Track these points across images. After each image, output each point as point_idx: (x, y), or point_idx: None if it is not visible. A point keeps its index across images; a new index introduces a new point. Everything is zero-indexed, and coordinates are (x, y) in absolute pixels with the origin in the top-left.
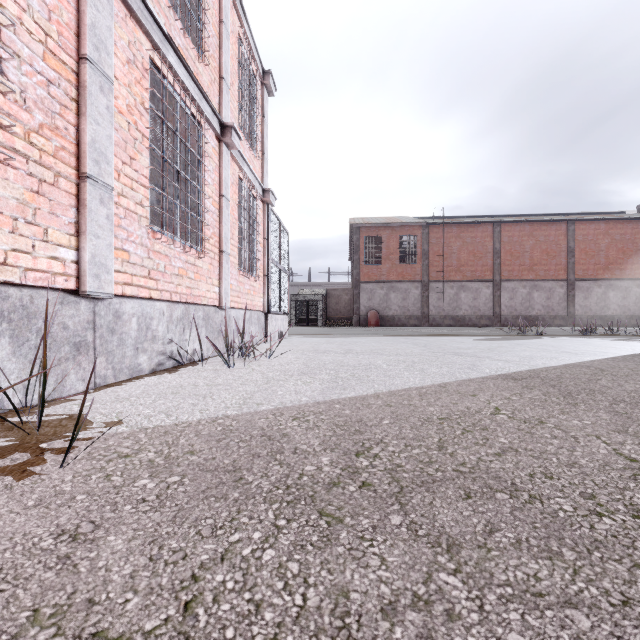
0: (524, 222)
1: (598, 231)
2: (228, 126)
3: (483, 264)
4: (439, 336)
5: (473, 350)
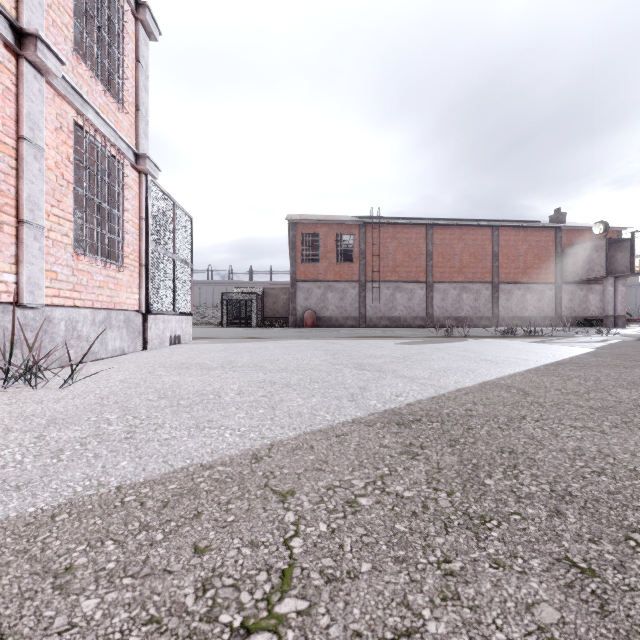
0: (454, 226)
1: (518, 237)
2: (30, 34)
3: (417, 265)
4: (364, 339)
5: (384, 359)
